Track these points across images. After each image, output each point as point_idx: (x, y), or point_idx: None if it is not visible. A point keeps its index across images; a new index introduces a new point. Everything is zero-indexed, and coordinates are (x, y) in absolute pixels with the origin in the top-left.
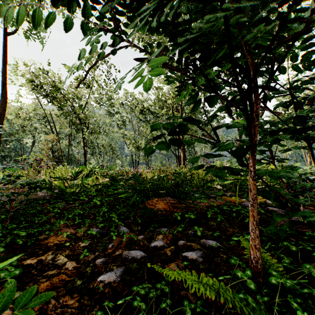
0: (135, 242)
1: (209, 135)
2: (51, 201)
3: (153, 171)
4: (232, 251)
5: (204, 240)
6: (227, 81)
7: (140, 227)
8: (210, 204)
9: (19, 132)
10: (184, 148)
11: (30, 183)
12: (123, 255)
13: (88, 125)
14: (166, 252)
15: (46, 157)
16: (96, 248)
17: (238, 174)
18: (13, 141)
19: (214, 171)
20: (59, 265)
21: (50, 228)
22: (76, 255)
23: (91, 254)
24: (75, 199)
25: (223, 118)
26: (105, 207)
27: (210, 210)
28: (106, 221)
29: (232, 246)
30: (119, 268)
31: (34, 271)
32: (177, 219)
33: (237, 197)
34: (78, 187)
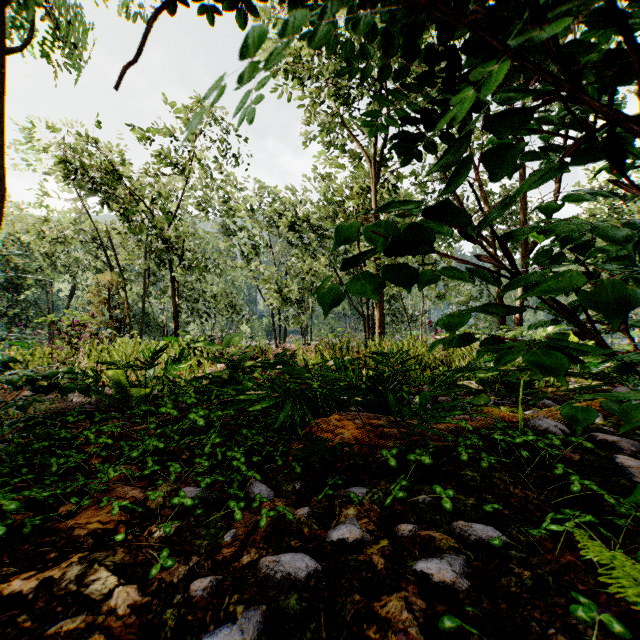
0: (289, 527)
1: (490, 255)
2: (95, 417)
3: (319, 348)
4: (539, 555)
5: (462, 525)
6: (560, 95)
7: (299, 484)
8: (460, 425)
9: (45, 268)
10: (381, 300)
11: (36, 378)
12: (262, 567)
13: (183, 253)
14: (371, 560)
15: (96, 320)
16: (193, 543)
17: (575, 359)
18: (32, 286)
19: (531, 352)
20: (95, 597)
21: (86, 485)
22: (140, 564)
23: (179, 562)
24: (149, 411)
25: (459, 239)
26: (215, 434)
27: (463, 442)
28: (219, 469)
29: (535, 541)
30: (253, 613)
31: (25, 617)
32: (386, 464)
33: (513, 408)
34: (159, 384)
